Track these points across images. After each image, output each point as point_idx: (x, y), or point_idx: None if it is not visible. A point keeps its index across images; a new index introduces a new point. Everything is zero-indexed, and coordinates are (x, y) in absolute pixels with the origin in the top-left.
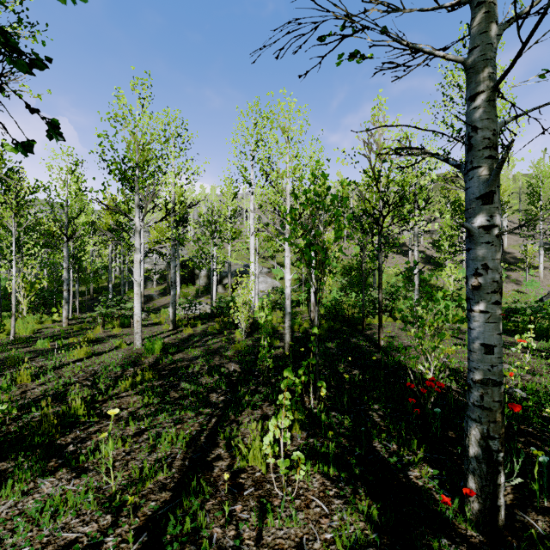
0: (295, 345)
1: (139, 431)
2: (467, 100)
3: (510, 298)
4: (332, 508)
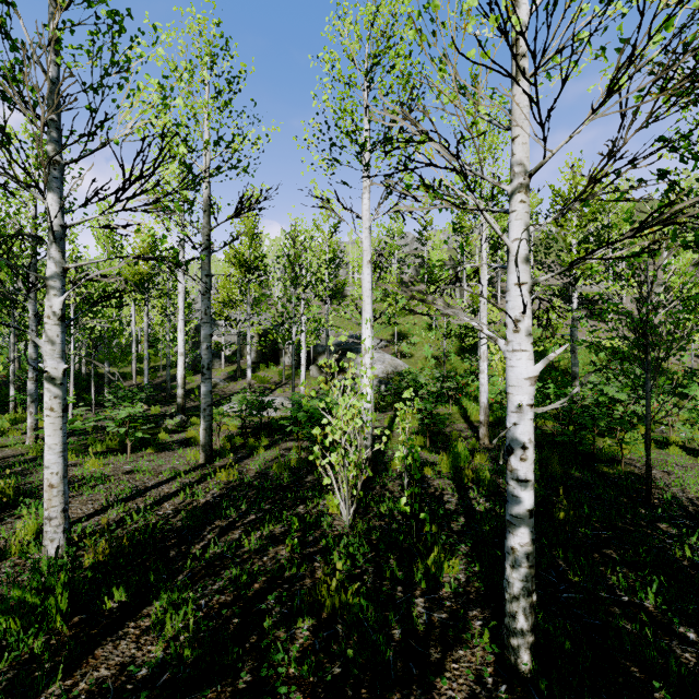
0: None
1: None
2: None
3: None
4: None
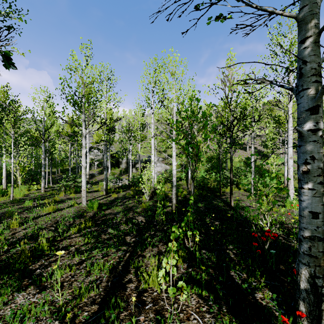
0: (178, 205)
1: (81, 261)
2: (299, 43)
3: None
4: (204, 320)
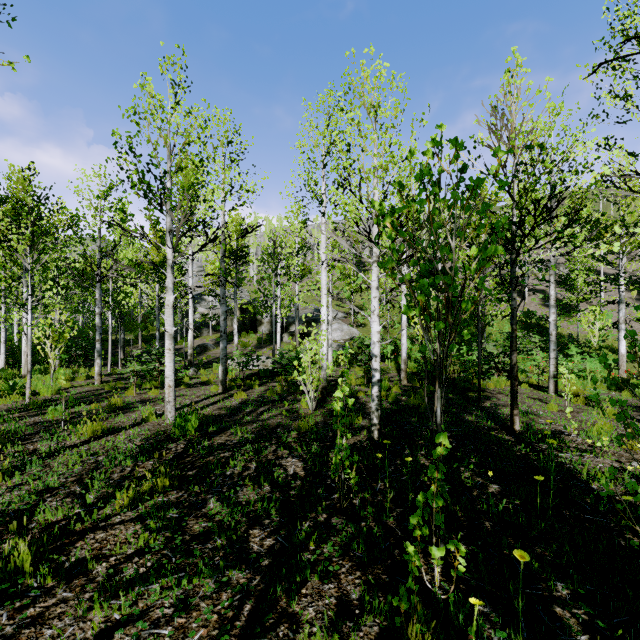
0: (384, 426)
1: (106, 630)
2: None
3: None
4: None
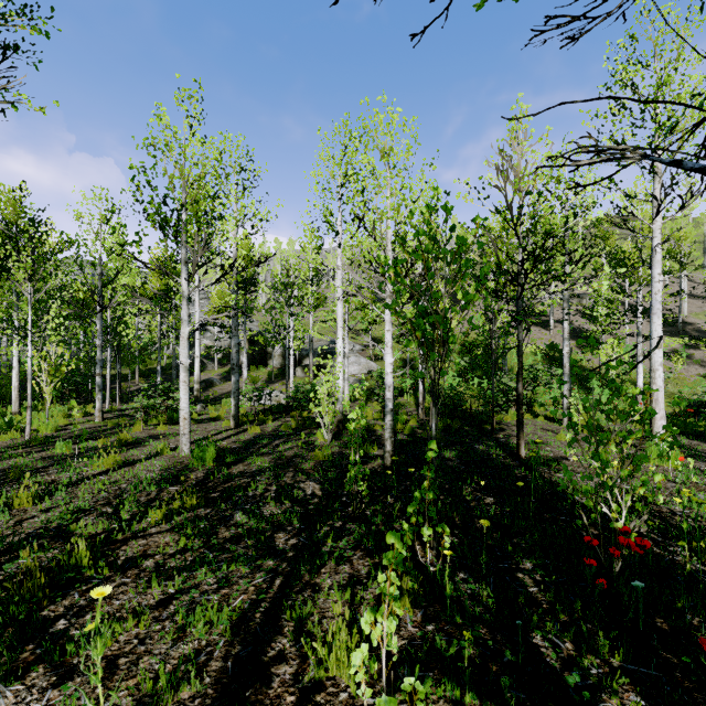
0: (398, 455)
1: (165, 599)
2: None
3: (694, 386)
4: None
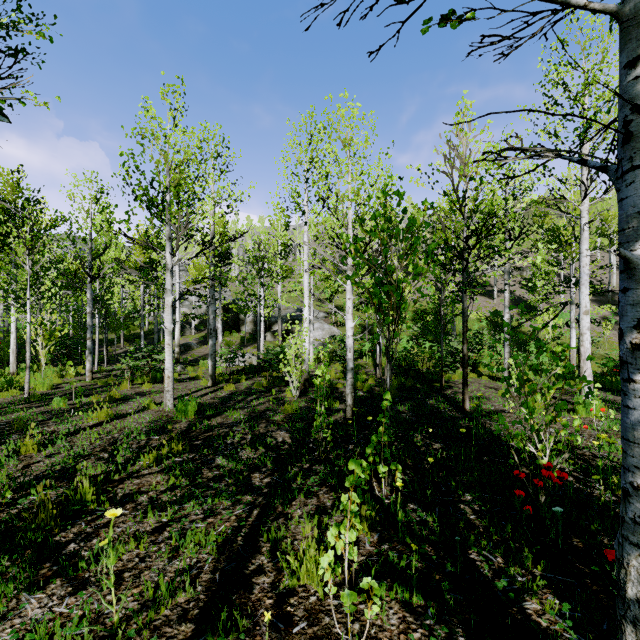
0: (358, 408)
1: (159, 526)
2: (623, 67)
3: None
4: None
